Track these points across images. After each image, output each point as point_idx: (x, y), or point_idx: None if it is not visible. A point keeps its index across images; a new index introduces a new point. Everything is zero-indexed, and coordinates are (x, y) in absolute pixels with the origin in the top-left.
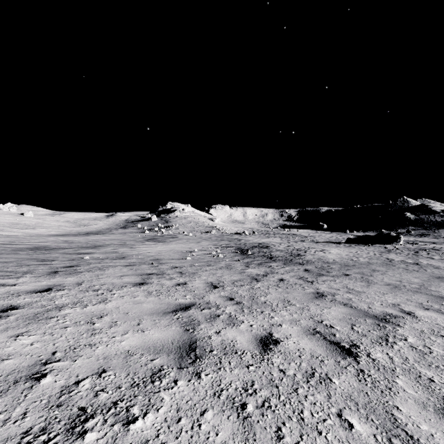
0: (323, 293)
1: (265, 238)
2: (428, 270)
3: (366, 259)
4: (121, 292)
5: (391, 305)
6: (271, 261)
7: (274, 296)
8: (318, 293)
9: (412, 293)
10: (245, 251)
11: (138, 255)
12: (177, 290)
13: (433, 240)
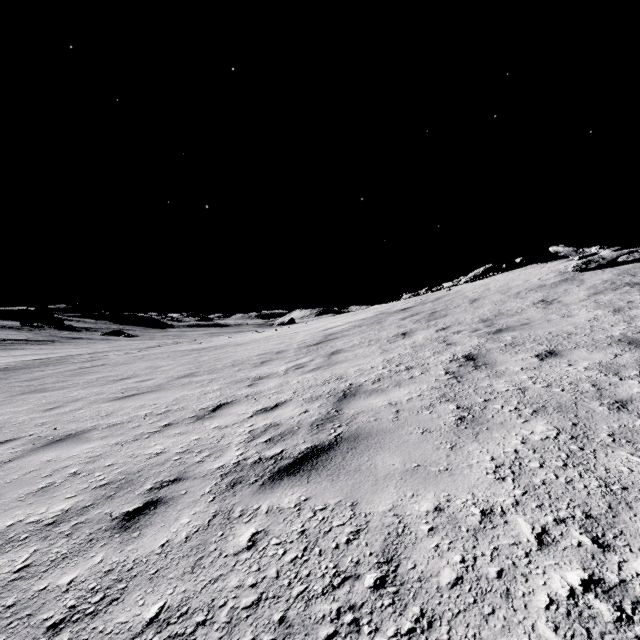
0: None
1: None
2: None
3: None
4: None
5: None
6: None
7: None
8: None
9: None
10: None
11: None
12: None
13: None
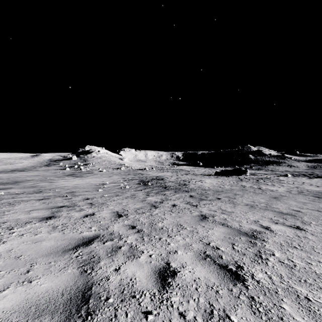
0: (206, 215)
1: (161, 172)
2: (267, 192)
3: (229, 186)
4: (23, 229)
5: (253, 222)
6: (165, 190)
7: (169, 221)
8: (202, 215)
9: (263, 210)
10: (146, 183)
11: (55, 189)
12: (84, 222)
13: (265, 172)
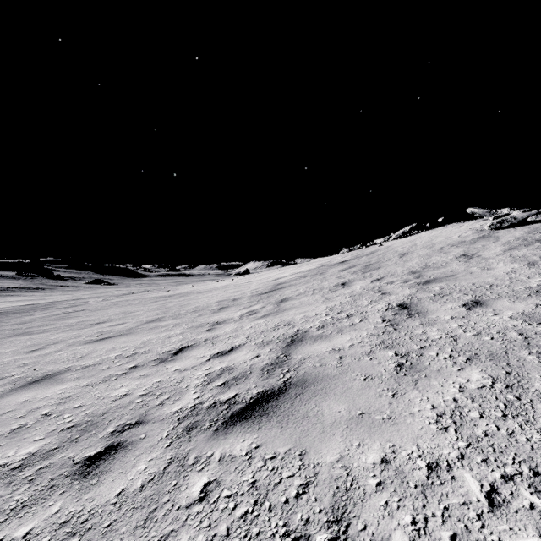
0: None
1: None
2: None
3: None
4: None
5: None
6: None
7: None
8: None
9: None
10: None
11: None
12: None
13: None
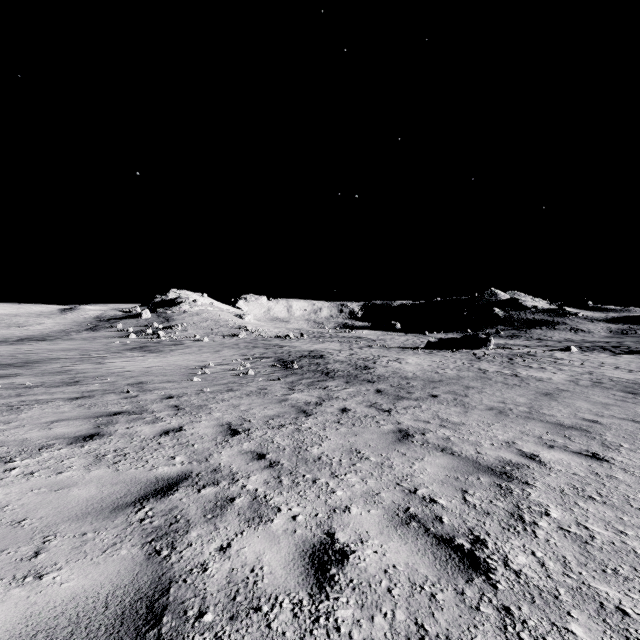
0: (408, 431)
1: (318, 343)
2: (531, 383)
3: (455, 371)
4: (33, 462)
5: (505, 445)
6: (328, 378)
7: (334, 443)
8: (401, 430)
9: (523, 420)
10: (289, 364)
11: (106, 377)
12: (160, 445)
13: (526, 343)
